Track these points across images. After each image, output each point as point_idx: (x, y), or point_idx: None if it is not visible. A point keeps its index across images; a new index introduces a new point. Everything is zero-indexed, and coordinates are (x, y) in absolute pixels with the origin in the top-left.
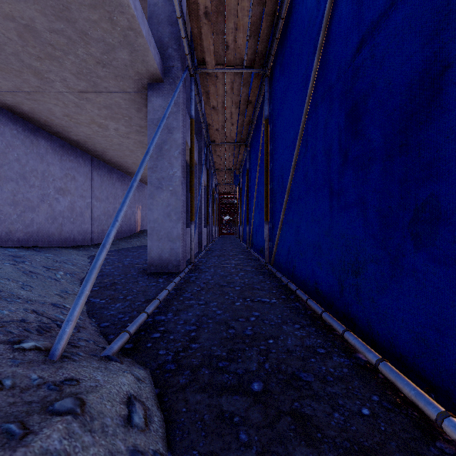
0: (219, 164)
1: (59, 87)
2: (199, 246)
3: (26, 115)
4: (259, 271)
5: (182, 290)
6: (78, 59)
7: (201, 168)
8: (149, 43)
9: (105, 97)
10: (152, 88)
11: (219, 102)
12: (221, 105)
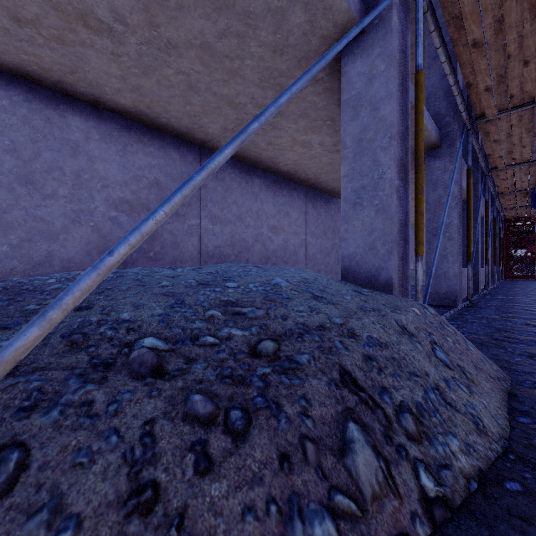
0: (503, 188)
1: None
2: (474, 288)
3: (327, 191)
4: None
5: (463, 315)
6: None
7: (476, 202)
8: (431, 130)
9: None
10: (430, 155)
11: (503, 134)
12: (506, 136)
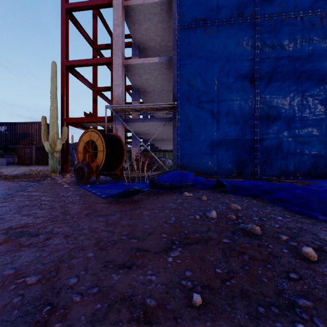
0: None
1: None
2: None
3: None
4: None
5: None
6: None
7: None
8: None
9: None
10: None
11: None
12: None
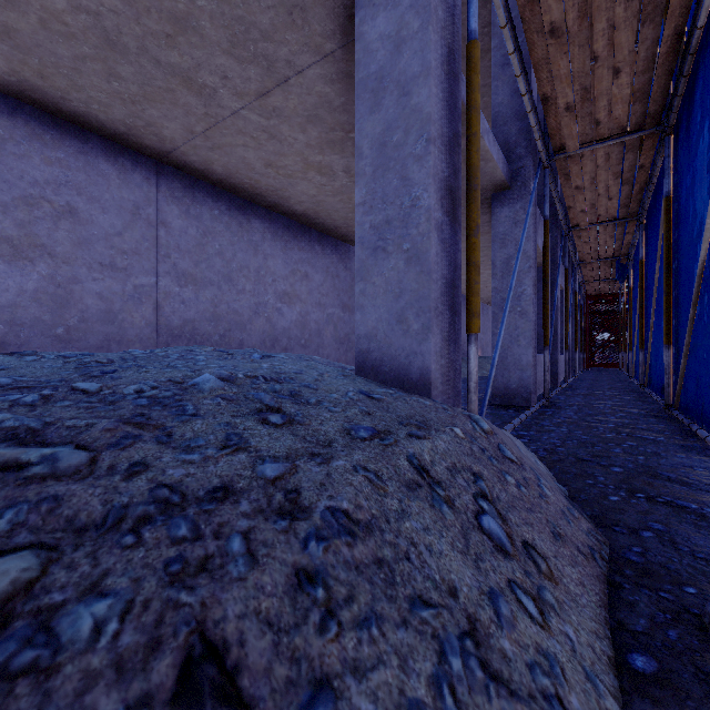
0: (585, 254)
1: None
2: (552, 380)
3: None
4: (652, 415)
5: (538, 420)
6: None
7: (555, 269)
8: (498, 162)
9: None
10: (497, 199)
11: (586, 179)
12: (590, 182)
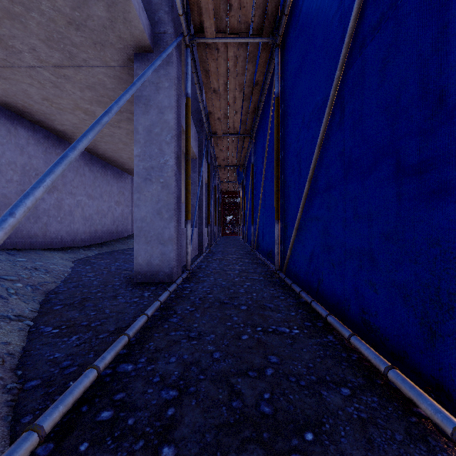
0: (221, 160)
1: (29, 60)
2: (200, 247)
3: (0, 99)
4: (269, 281)
5: (169, 310)
6: (43, 18)
7: (201, 162)
8: None
9: (85, 74)
10: (139, 59)
11: (221, 83)
12: (223, 88)
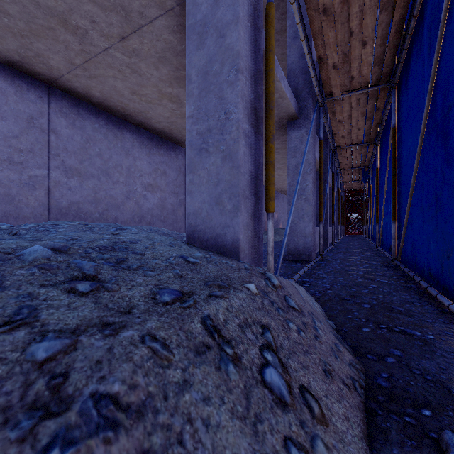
0: (344, 164)
1: None
2: (325, 243)
3: None
4: (385, 265)
5: (315, 270)
6: None
7: (326, 173)
8: (290, 100)
9: None
10: (290, 125)
11: (345, 116)
12: (347, 118)
